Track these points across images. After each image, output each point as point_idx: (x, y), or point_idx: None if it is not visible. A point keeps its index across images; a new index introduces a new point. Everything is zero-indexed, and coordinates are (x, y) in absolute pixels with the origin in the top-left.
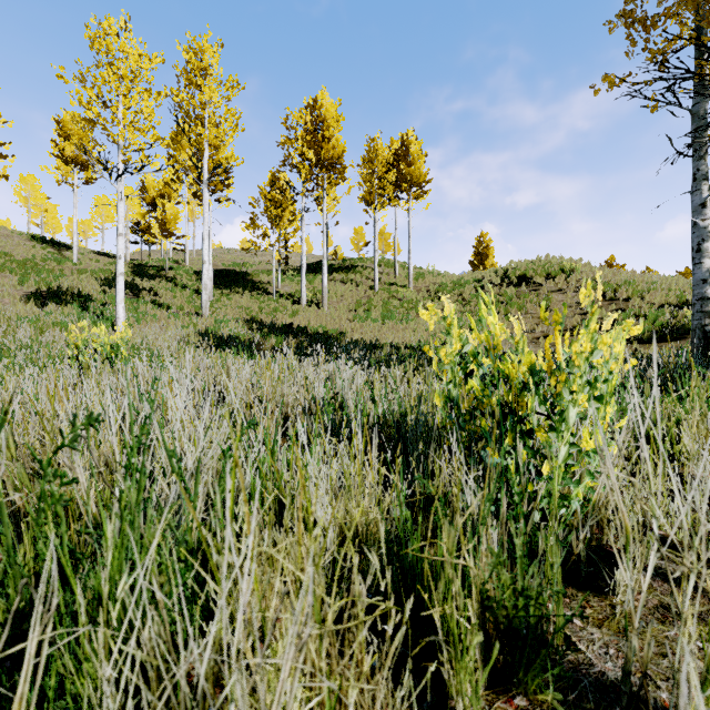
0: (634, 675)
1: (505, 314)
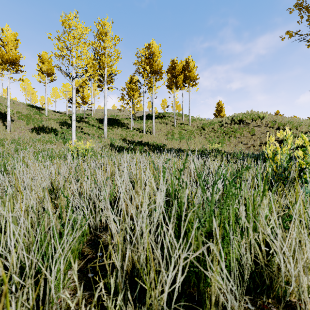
0: None
1: (234, 136)
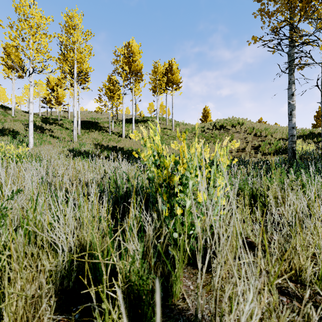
0: (207, 314)
1: (213, 142)
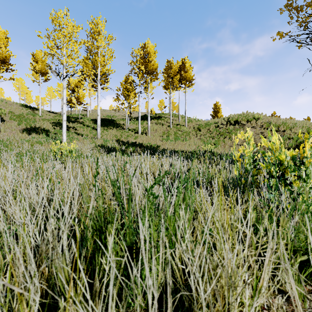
0: None
1: (229, 137)
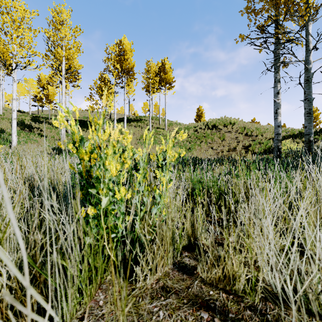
0: None
1: (205, 142)
